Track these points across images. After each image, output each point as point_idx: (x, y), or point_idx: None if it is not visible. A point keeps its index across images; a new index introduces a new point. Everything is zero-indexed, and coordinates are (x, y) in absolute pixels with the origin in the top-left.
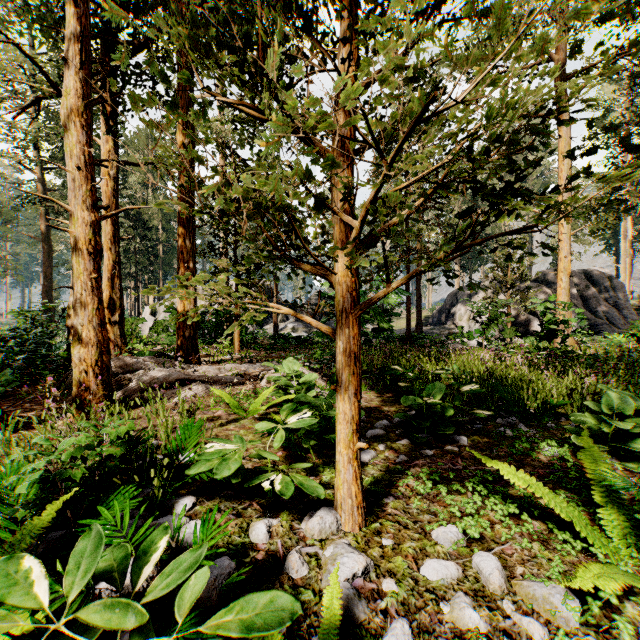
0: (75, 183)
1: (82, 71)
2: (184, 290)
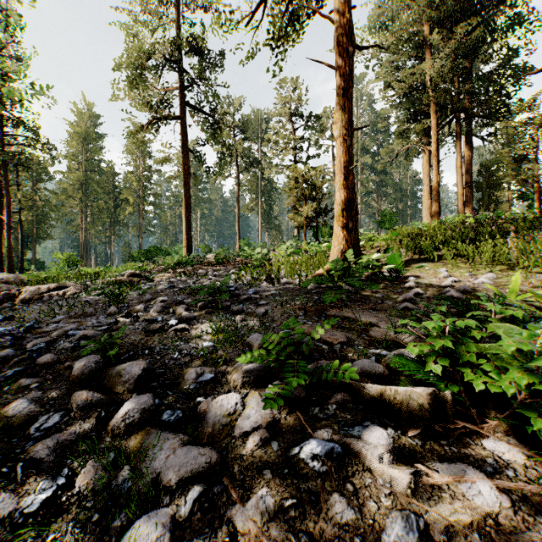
0: (458, 181)
1: (461, 156)
2: (468, 210)
